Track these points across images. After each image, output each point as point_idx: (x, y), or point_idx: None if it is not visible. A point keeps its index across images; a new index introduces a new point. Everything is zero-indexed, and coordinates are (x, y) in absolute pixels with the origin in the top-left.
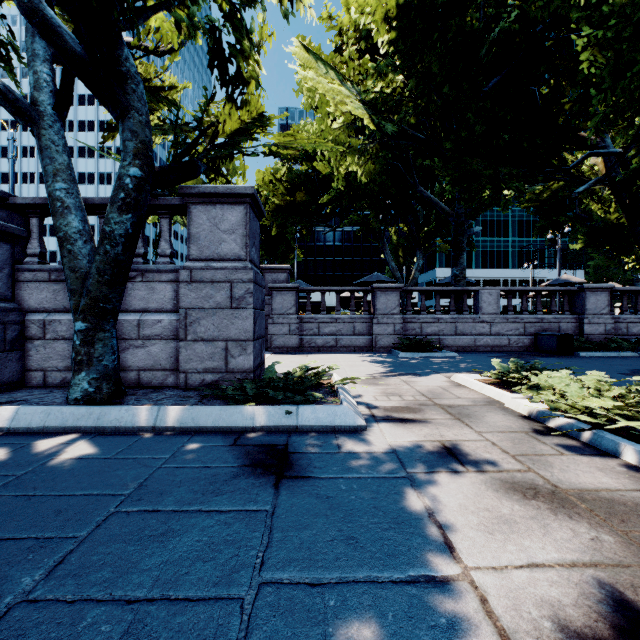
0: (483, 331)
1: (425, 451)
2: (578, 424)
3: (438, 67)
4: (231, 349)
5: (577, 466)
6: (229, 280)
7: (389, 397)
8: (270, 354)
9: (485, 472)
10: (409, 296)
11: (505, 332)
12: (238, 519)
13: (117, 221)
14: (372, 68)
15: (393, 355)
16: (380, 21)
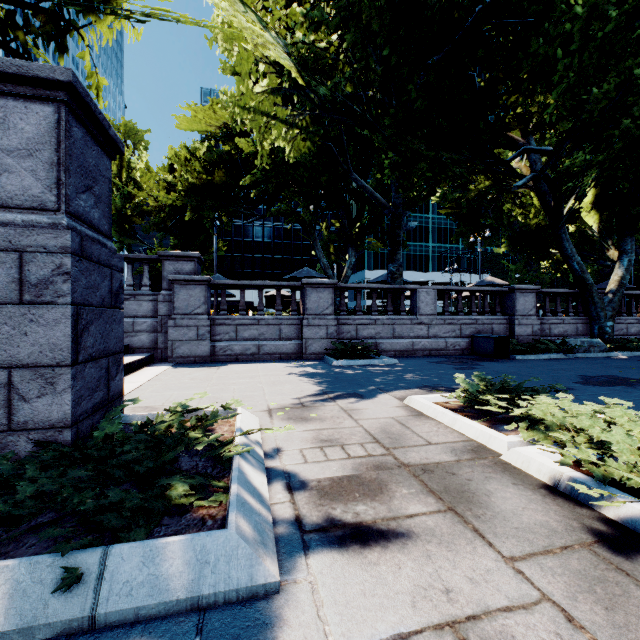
0: (421, 333)
1: None
2: None
3: (377, 27)
4: (20, 384)
5: None
6: (15, 247)
7: (325, 451)
8: (168, 367)
9: None
10: (343, 294)
11: (442, 334)
12: None
13: None
14: (301, 14)
15: (326, 364)
16: None
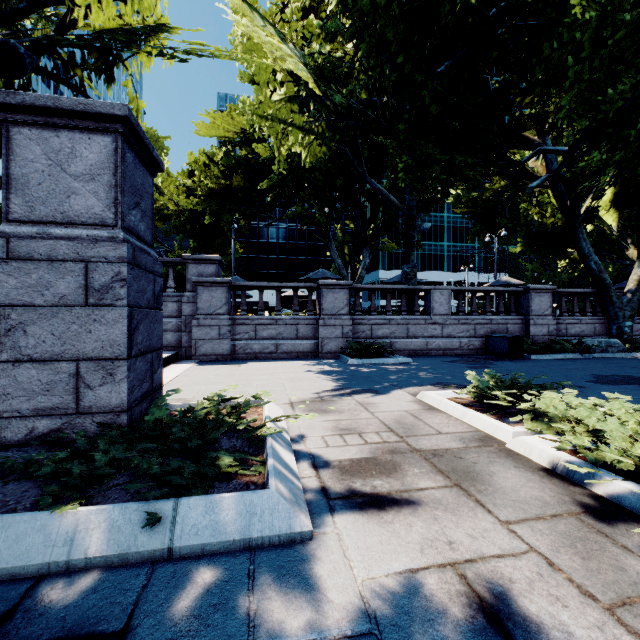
0: (435, 333)
1: (439, 616)
2: None
3: (392, 36)
4: (86, 374)
5: None
6: (82, 258)
7: (345, 438)
8: (193, 364)
9: None
10: (358, 295)
11: (456, 334)
12: None
13: None
14: (318, 26)
15: (342, 362)
16: None
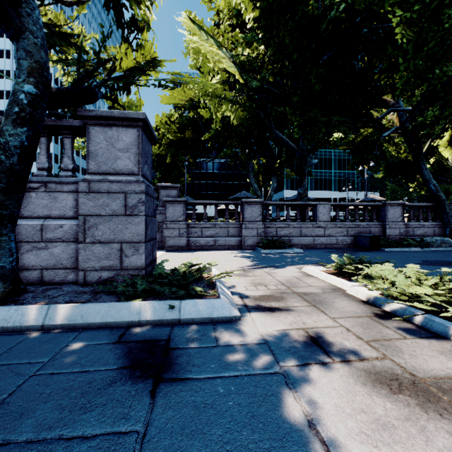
0: (319, 233)
1: (293, 340)
2: (410, 309)
3: (289, 41)
4: (125, 250)
5: (422, 350)
6: (123, 191)
7: (257, 287)
8: (164, 252)
9: (349, 362)
10: (268, 208)
11: (334, 234)
12: (102, 449)
13: (11, 133)
14: (241, 38)
15: (257, 251)
16: (247, 2)
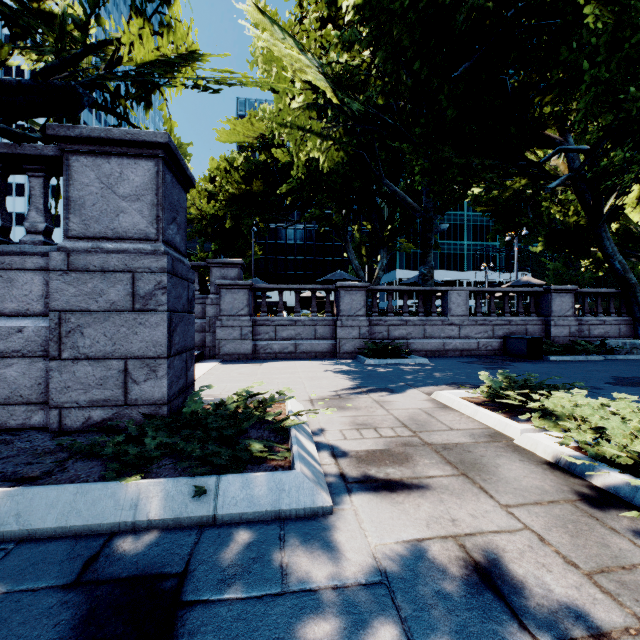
0: (452, 334)
1: (439, 573)
2: None
3: (408, 42)
4: (133, 371)
5: None
6: (130, 269)
7: (361, 432)
8: (217, 363)
9: None
10: (375, 296)
11: (474, 335)
12: None
13: None
14: (336, 36)
15: (359, 362)
16: None
